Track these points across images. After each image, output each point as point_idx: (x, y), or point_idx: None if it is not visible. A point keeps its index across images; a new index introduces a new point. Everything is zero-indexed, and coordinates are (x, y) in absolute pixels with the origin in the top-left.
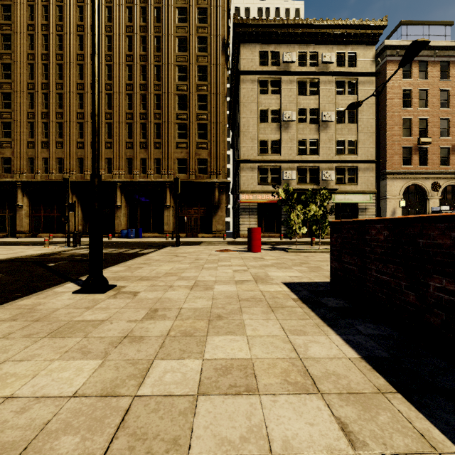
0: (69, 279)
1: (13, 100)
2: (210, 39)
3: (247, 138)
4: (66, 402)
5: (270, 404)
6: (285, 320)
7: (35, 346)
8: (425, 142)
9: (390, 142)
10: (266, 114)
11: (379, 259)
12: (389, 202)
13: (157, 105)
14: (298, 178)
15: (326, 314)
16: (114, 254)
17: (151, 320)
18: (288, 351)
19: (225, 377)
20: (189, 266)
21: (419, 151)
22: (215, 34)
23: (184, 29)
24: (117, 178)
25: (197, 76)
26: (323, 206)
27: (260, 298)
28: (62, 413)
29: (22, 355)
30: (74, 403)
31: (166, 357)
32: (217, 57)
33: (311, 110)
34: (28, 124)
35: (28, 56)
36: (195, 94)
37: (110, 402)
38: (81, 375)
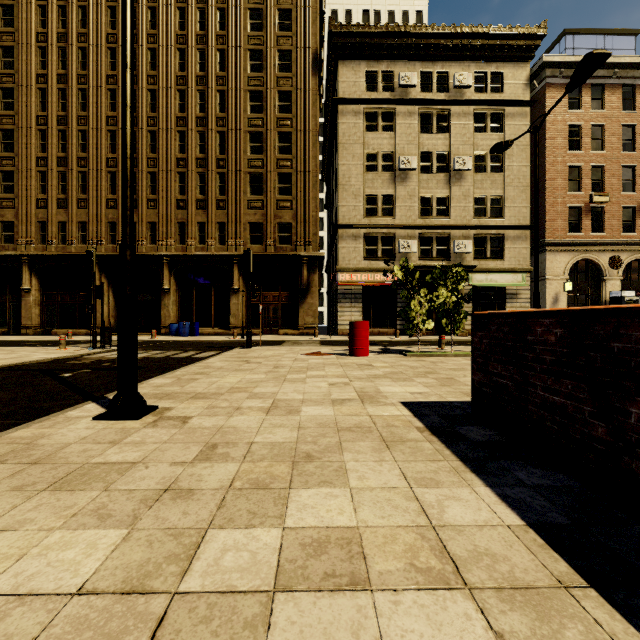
0: (90, 397)
1: (16, 140)
2: (295, 53)
3: (348, 193)
4: (65, 605)
5: (389, 609)
6: (407, 462)
7: (27, 505)
8: (600, 199)
9: (551, 199)
10: (375, 160)
11: (549, 371)
12: (549, 285)
13: (221, 147)
14: (420, 251)
15: (468, 453)
16: (158, 359)
17: (207, 463)
18: (414, 514)
19: (317, 559)
20: (265, 377)
21: (591, 212)
22: (302, 46)
23: (259, 39)
24: (164, 251)
25: (278, 106)
26: (457, 290)
27: (369, 428)
28: (56, 624)
29: (6, 521)
30: (77, 606)
31: (227, 525)
32: (305, 79)
33: (439, 154)
34: (38, 174)
35: (38, 78)
36: (275, 131)
37: (135, 603)
38: (93, 555)
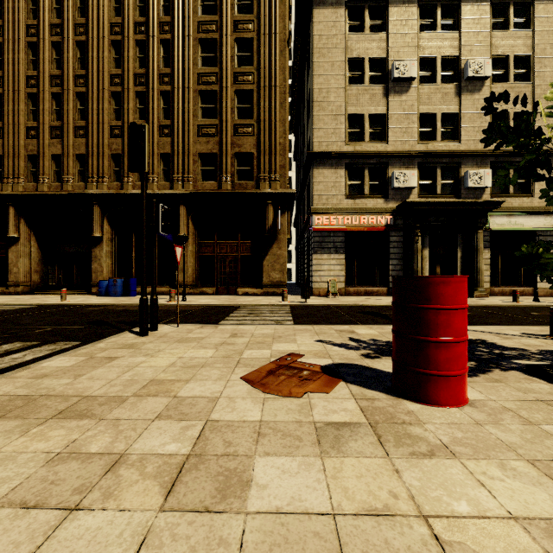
0: None
1: None
2: None
3: (326, 113)
4: None
5: None
6: None
7: None
8: None
9: None
10: (360, 70)
11: None
12: None
13: (165, 60)
14: (419, 186)
15: None
16: None
17: None
18: None
19: None
20: None
21: None
22: None
23: None
24: (95, 190)
25: (236, 6)
26: None
27: None
28: None
29: None
30: None
31: None
32: None
33: (445, 60)
34: None
35: None
36: (232, 37)
37: None
38: None
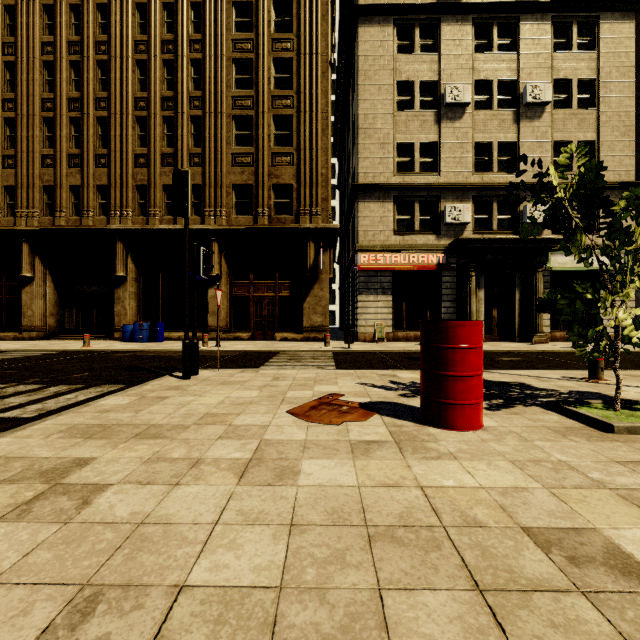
0: None
1: None
2: None
3: (373, 141)
4: None
5: None
6: None
7: None
8: None
9: None
10: (409, 94)
11: None
12: None
13: (195, 82)
14: (474, 222)
15: None
16: None
17: None
18: None
19: None
20: None
21: None
22: None
23: None
24: (118, 224)
25: (274, 23)
26: None
27: None
28: None
29: None
30: None
31: None
32: None
33: (502, 84)
34: None
35: None
36: (270, 57)
37: None
38: None
